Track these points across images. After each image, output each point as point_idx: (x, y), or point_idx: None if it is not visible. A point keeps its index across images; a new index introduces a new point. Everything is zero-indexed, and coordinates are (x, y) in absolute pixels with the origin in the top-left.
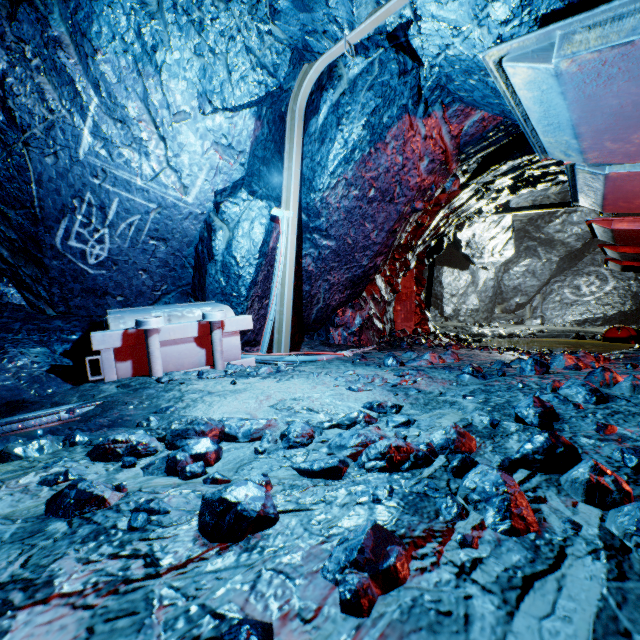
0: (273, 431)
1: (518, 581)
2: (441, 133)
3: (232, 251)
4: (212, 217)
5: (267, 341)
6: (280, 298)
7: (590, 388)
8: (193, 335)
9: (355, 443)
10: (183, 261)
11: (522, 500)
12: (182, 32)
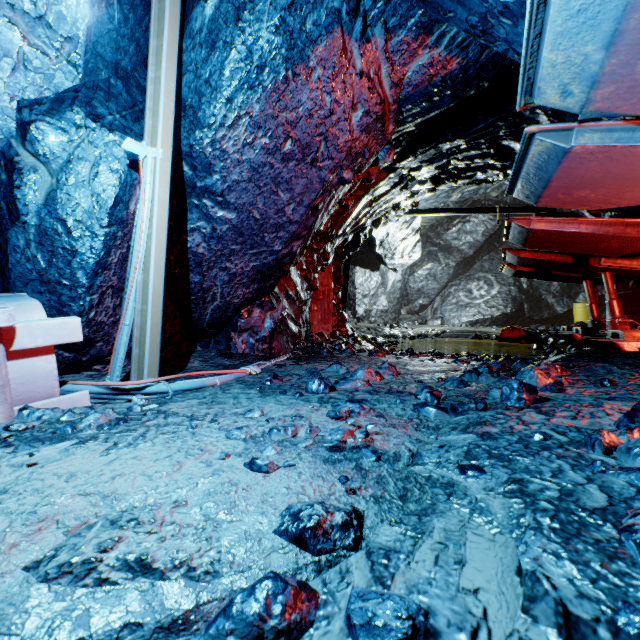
0: None
1: None
2: (380, 74)
3: (57, 209)
4: (15, 147)
5: (121, 358)
6: (142, 289)
7: None
8: None
9: None
10: None
11: None
12: None
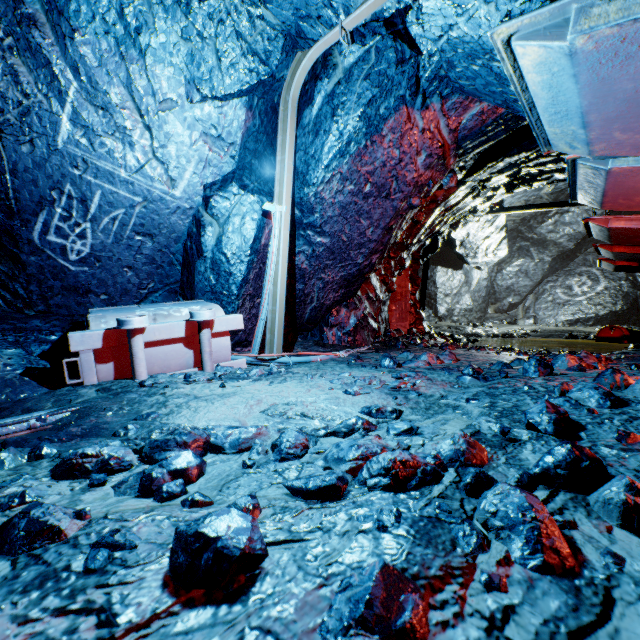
0: (263, 440)
1: (563, 639)
2: (439, 126)
3: (222, 247)
4: (201, 212)
5: (259, 341)
6: (272, 296)
7: (603, 391)
8: (180, 335)
9: (355, 456)
10: (171, 258)
11: (553, 528)
12: (168, 14)
